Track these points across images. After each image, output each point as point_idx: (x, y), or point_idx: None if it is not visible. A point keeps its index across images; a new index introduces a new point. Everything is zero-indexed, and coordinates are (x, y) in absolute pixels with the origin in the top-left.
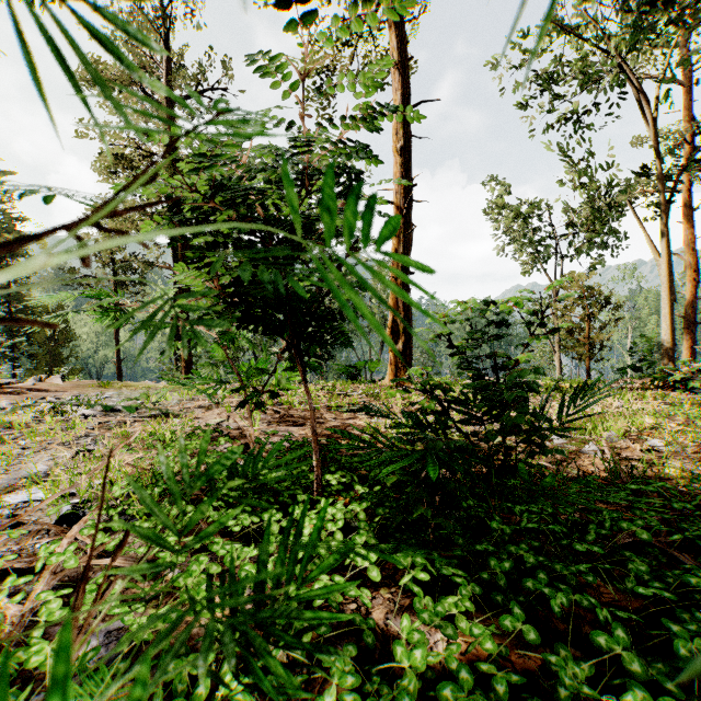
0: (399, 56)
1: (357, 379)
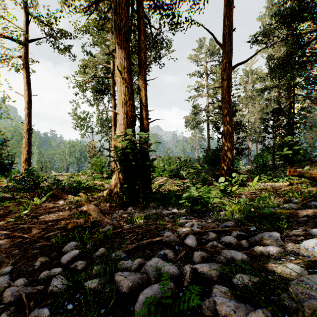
0: (26, 80)
1: (7, 176)
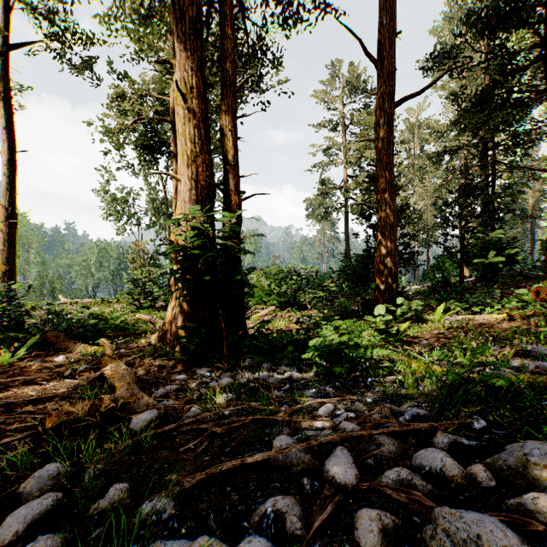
0: (6, 122)
1: None
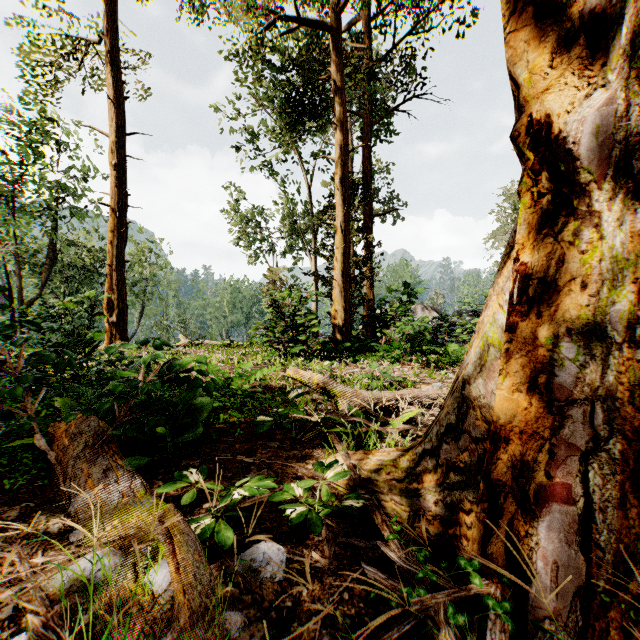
0: (113, 92)
1: None
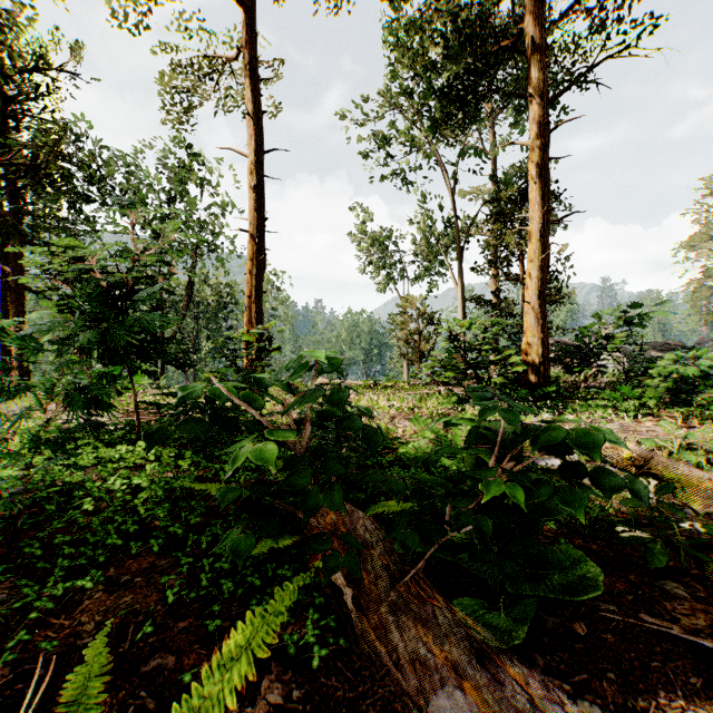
0: (252, 107)
1: None
